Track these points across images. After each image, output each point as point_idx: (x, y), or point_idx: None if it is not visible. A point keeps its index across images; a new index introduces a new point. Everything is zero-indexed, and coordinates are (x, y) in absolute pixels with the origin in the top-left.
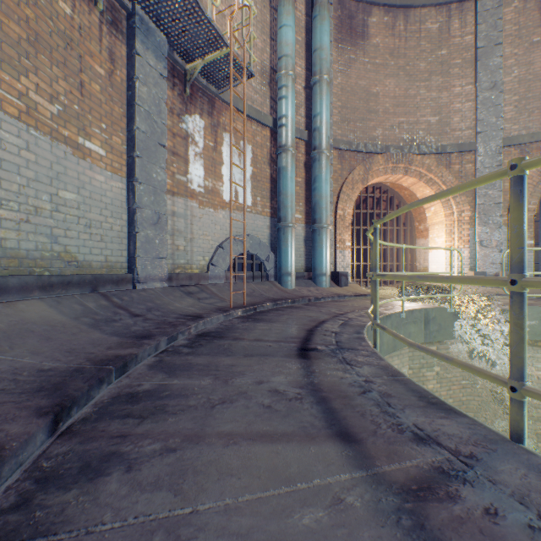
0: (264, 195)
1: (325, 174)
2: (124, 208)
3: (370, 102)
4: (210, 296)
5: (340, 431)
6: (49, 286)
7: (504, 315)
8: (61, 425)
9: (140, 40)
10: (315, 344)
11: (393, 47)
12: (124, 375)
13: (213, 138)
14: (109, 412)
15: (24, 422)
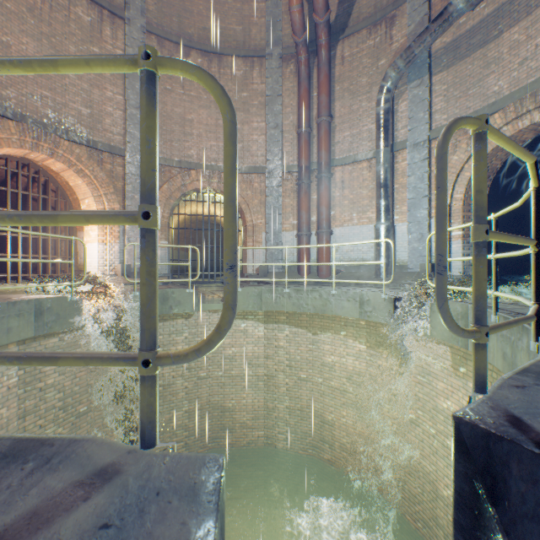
0: None
1: None
2: None
3: None
4: None
5: None
6: None
7: (127, 299)
8: None
9: None
10: None
11: (35, 5)
12: None
13: None
14: None
15: None
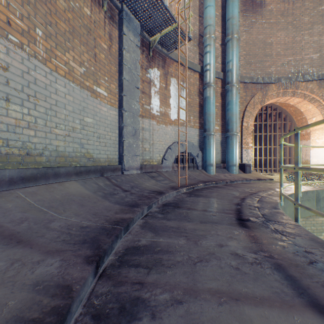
0: (195, 115)
1: (235, 99)
2: (117, 126)
3: (266, 49)
4: (164, 179)
5: (312, 302)
6: (79, 173)
7: None
8: (99, 269)
9: (125, 25)
10: (247, 216)
11: (283, 10)
12: (127, 232)
13: (165, 81)
14: (126, 261)
15: (80, 268)
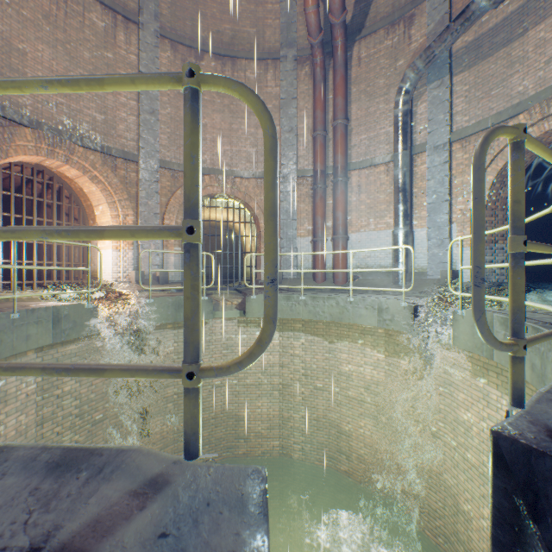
0: None
1: None
2: None
3: (14, 57)
4: None
5: None
6: None
7: (142, 306)
8: None
9: None
10: None
11: (50, 12)
12: None
13: None
14: None
15: None
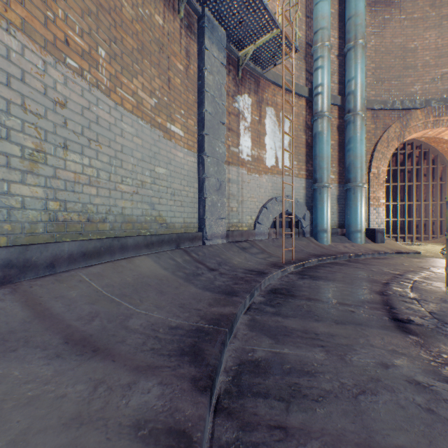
0: (299, 159)
1: (360, 135)
2: (195, 178)
3: (407, 58)
4: (259, 251)
5: None
6: (150, 244)
7: None
8: (212, 398)
9: (207, 36)
10: (405, 314)
11: None
12: (231, 335)
13: (258, 112)
14: (245, 386)
15: (191, 399)
